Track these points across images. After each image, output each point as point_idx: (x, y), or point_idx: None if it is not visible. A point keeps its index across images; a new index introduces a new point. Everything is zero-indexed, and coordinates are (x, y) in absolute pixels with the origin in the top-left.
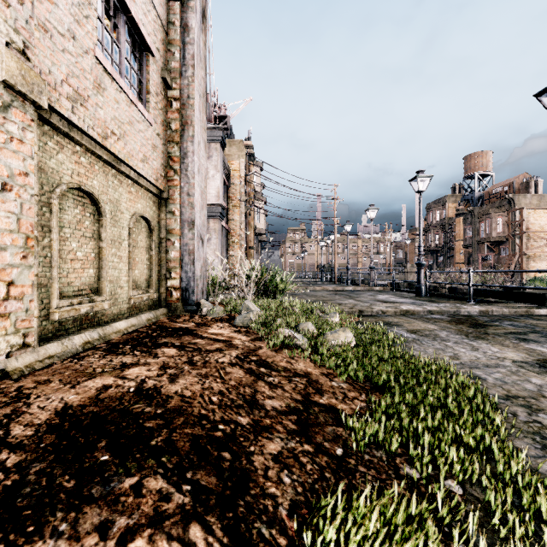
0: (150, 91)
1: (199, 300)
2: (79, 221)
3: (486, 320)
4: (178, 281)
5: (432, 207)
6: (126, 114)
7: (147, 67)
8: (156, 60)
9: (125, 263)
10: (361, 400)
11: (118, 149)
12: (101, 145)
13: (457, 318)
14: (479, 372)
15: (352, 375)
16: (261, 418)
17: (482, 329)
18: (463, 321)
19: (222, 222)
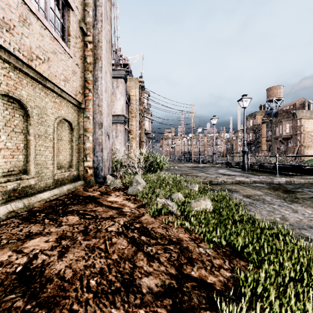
0: (71, 34)
1: (106, 175)
2: (9, 120)
3: (292, 188)
4: (91, 163)
5: (248, 118)
6: (50, 46)
7: (68, 17)
8: (76, 14)
9: (50, 151)
10: (226, 269)
11: (42, 70)
12: (27, 65)
13: (273, 186)
14: (308, 233)
15: (215, 241)
16: (136, 308)
17: (292, 194)
18: (278, 188)
19: (125, 126)
